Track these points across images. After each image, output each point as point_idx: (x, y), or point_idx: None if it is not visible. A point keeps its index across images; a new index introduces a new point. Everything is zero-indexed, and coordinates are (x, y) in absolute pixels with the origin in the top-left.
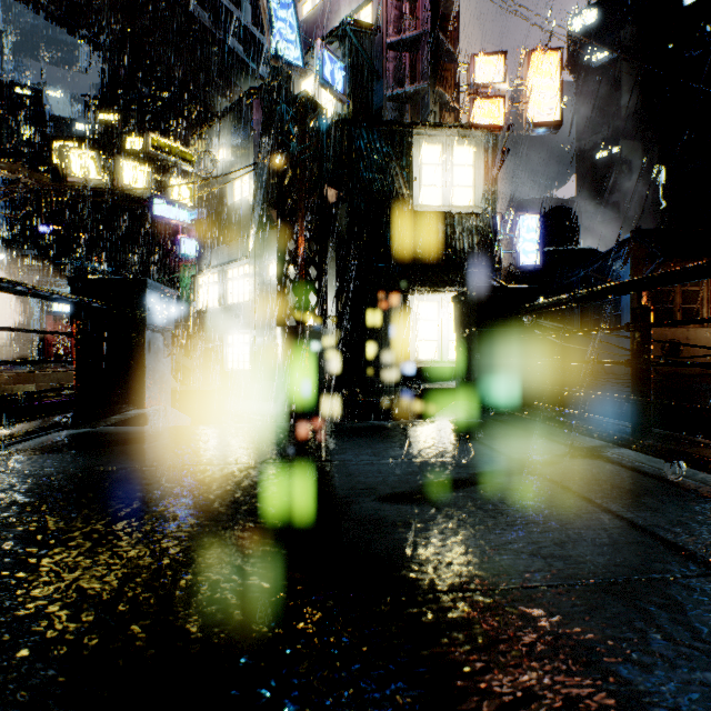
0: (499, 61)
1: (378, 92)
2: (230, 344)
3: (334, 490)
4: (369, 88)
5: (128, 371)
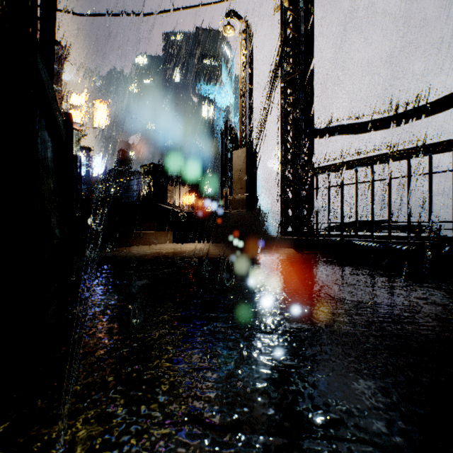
0: (81, 98)
1: None
2: None
3: None
4: None
5: None
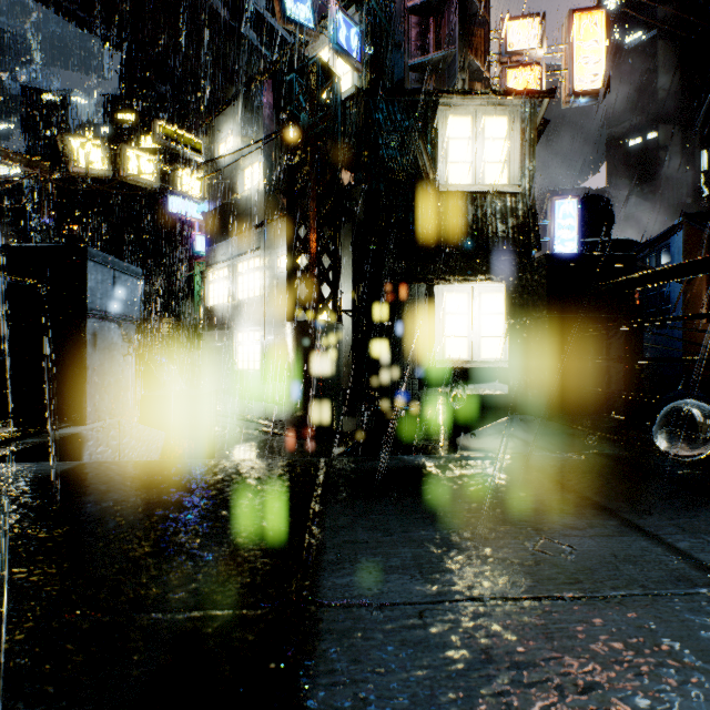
0: (535, 24)
1: (398, 62)
2: (240, 343)
3: None
4: (389, 57)
5: (62, 374)
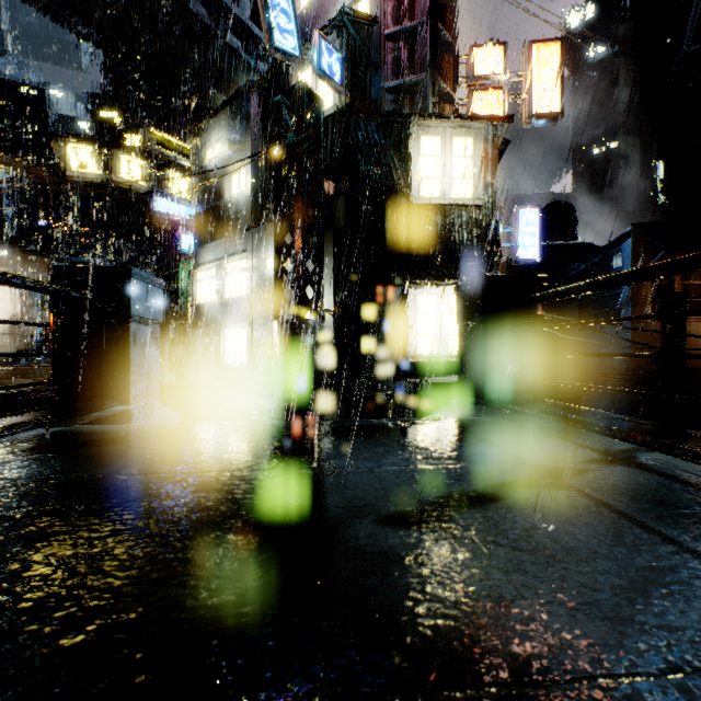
0: (498, 52)
1: (376, 84)
2: (228, 339)
3: (326, 508)
4: (367, 79)
5: (111, 365)
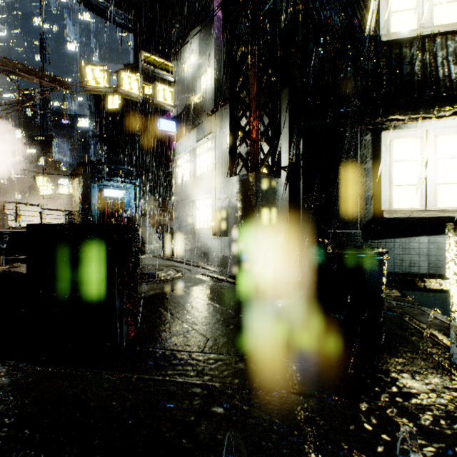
0: None
1: None
2: (198, 208)
3: None
4: None
5: None
